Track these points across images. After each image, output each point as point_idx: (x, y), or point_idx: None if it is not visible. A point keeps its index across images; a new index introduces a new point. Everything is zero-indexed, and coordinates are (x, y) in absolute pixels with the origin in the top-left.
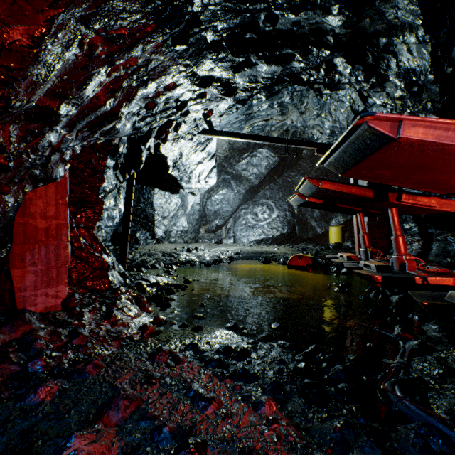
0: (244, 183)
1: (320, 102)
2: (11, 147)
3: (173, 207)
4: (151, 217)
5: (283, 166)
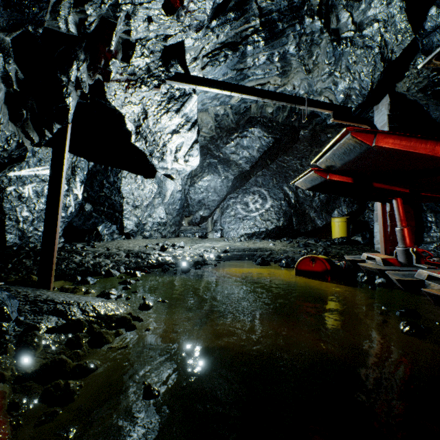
0: (233, 168)
1: (337, 52)
2: None
3: (148, 194)
4: (118, 206)
5: (277, 149)
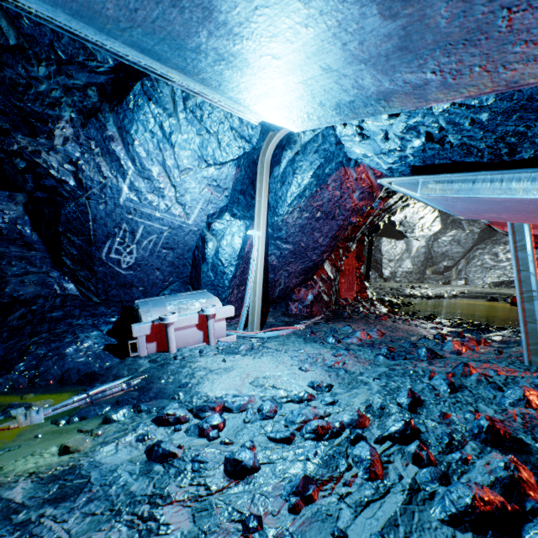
0: (479, 222)
1: None
2: (350, 245)
3: (398, 251)
4: (379, 260)
5: None
